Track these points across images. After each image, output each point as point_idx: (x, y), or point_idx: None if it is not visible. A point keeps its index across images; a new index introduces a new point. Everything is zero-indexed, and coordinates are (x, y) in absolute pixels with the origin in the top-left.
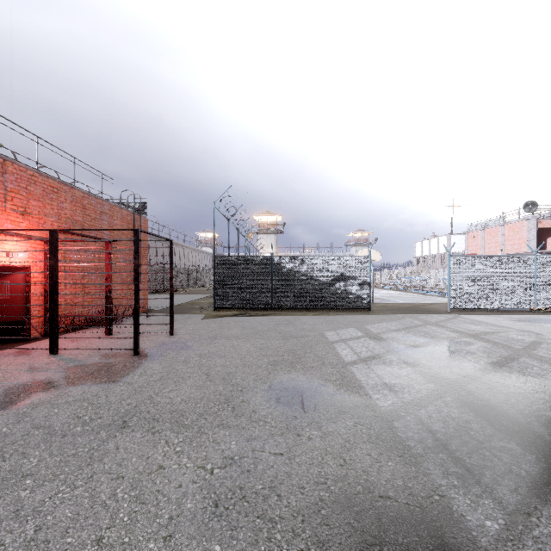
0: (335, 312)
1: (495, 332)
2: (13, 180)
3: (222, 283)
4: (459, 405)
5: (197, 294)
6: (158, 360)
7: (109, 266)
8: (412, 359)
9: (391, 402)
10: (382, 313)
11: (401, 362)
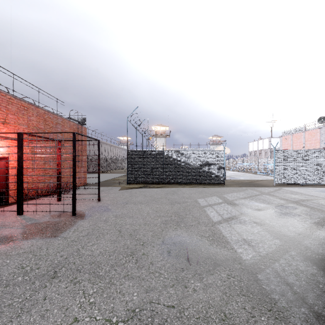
0: (202, 186)
1: (309, 200)
2: None
3: (132, 167)
4: (302, 258)
5: (118, 173)
6: (88, 219)
7: (59, 157)
8: (259, 219)
9: (251, 256)
10: (232, 186)
11: (252, 221)
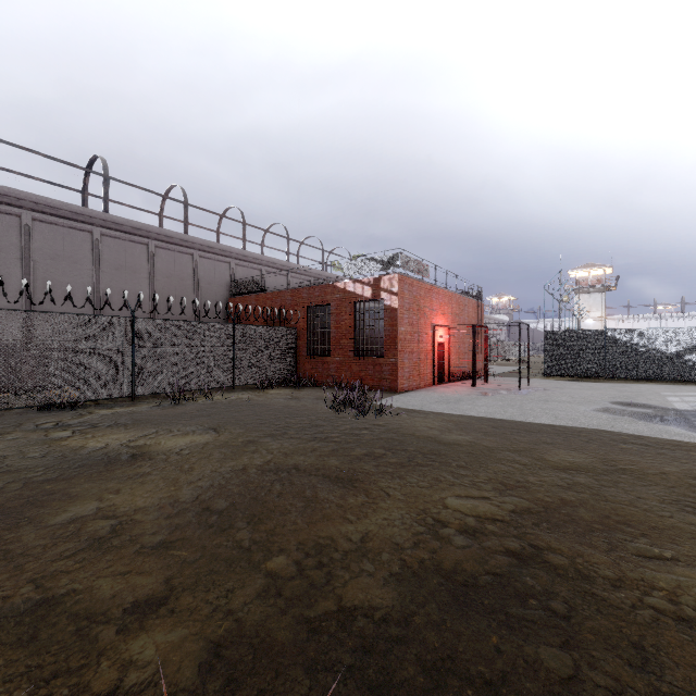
0: (682, 384)
1: None
2: (441, 298)
3: (552, 354)
4: None
5: (508, 366)
6: (536, 392)
7: (487, 342)
8: None
9: (687, 409)
10: None
11: None
